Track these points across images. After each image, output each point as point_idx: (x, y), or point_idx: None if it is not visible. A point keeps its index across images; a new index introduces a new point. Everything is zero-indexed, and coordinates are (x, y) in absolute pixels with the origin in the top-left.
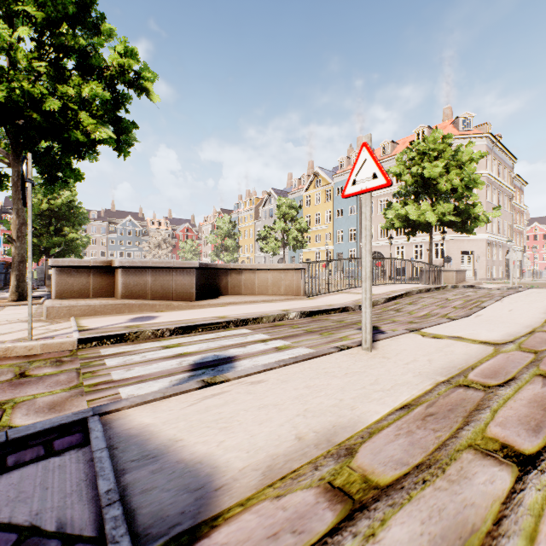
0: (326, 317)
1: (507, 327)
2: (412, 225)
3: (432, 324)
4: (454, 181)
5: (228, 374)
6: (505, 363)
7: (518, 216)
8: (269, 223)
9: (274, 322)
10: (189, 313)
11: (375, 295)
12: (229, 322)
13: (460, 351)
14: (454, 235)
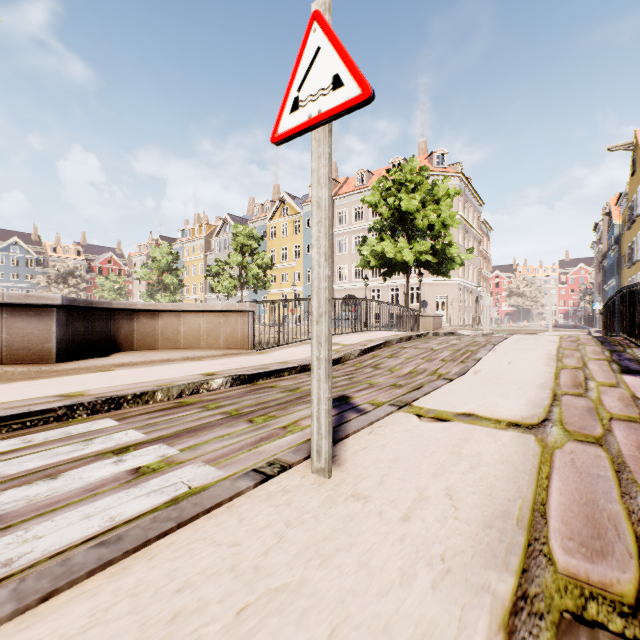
0: (274, 383)
1: (520, 389)
2: (389, 265)
3: (426, 391)
4: (431, 217)
5: None
6: (584, 484)
7: (485, 262)
8: (224, 257)
9: (179, 399)
10: (12, 389)
11: (348, 346)
12: (76, 406)
13: (491, 454)
14: (429, 279)
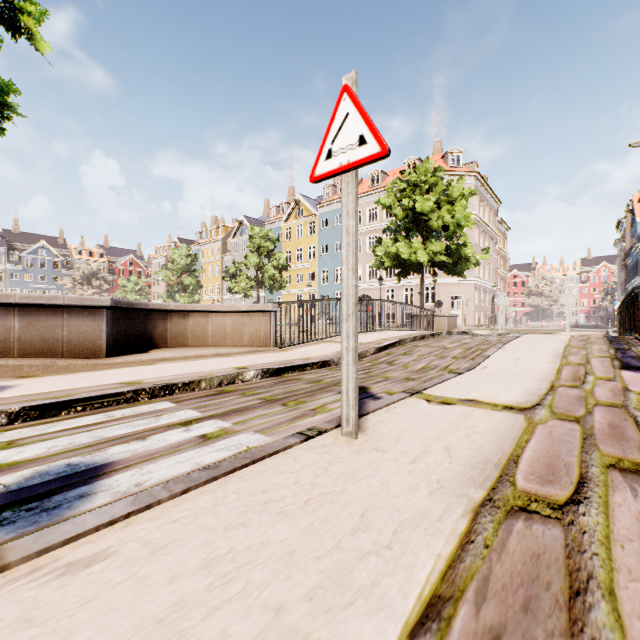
0: (299, 376)
1: (522, 381)
2: (403, 265)
3: (436, 382)
4: (445, 218)
5: (16, 543)
6: (554, 446)
7: (502, 261)
8: (240, 259)
9: (219, 388)
10: (80, 378)
11: (364, 344)
12: (140, 391)
13: (485, 427)
14: (444, 279)
